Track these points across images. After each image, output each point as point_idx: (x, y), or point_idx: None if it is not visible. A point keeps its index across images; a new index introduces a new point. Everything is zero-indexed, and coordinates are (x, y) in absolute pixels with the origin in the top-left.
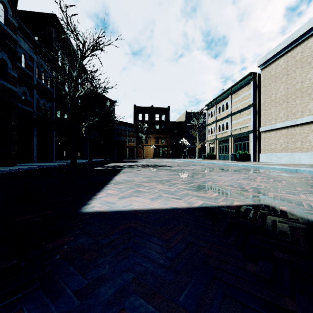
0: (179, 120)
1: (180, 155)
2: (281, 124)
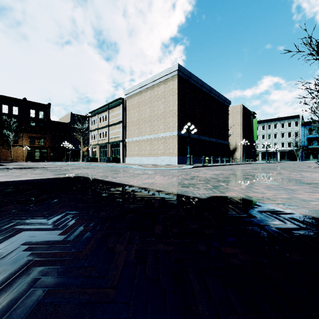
0: (63, 119)
1: (64, 158)
2: (136, 138)
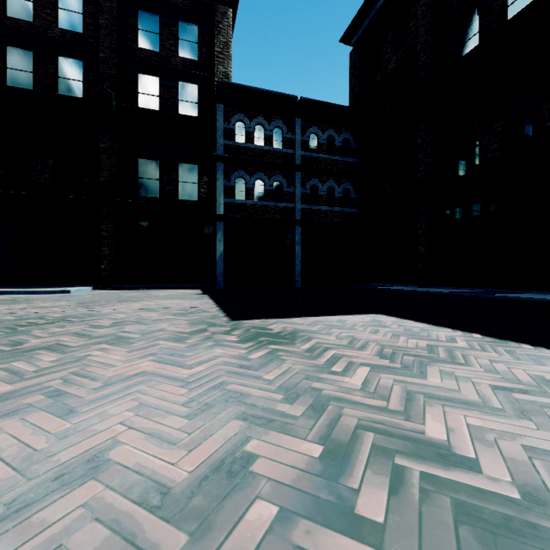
0: None
1: None
2: None
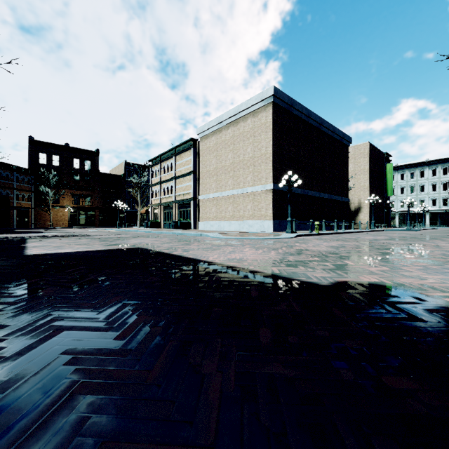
0: (115, 171)
1: (116, 222)
2: (213, 195)
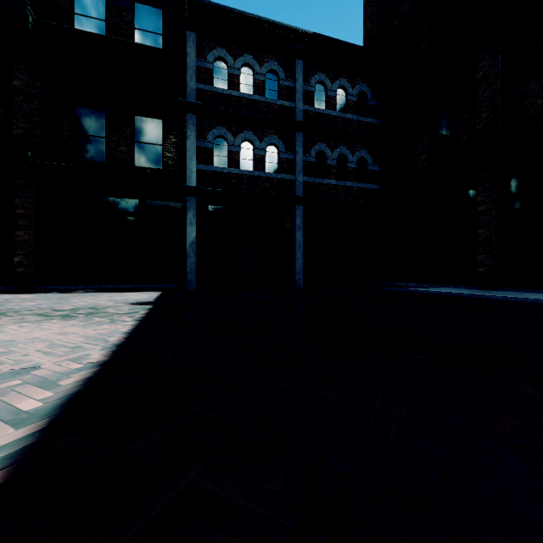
0: None
1: None
2: None
